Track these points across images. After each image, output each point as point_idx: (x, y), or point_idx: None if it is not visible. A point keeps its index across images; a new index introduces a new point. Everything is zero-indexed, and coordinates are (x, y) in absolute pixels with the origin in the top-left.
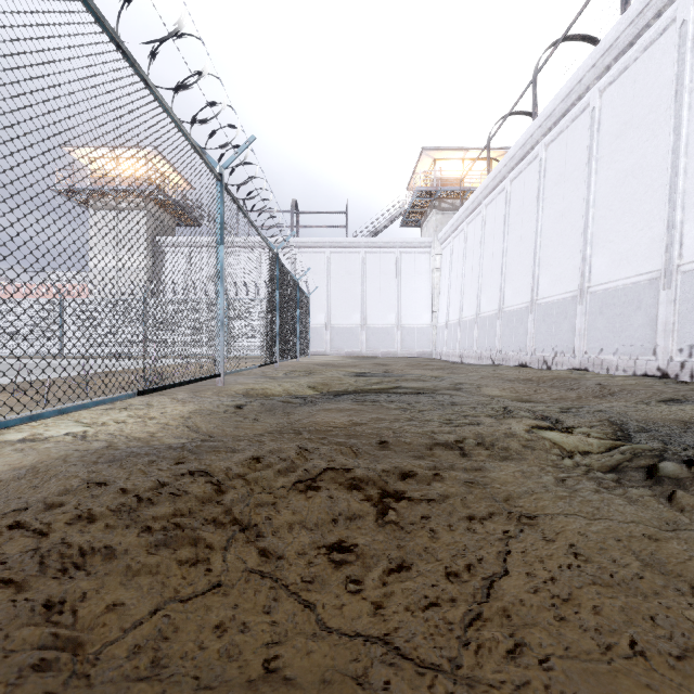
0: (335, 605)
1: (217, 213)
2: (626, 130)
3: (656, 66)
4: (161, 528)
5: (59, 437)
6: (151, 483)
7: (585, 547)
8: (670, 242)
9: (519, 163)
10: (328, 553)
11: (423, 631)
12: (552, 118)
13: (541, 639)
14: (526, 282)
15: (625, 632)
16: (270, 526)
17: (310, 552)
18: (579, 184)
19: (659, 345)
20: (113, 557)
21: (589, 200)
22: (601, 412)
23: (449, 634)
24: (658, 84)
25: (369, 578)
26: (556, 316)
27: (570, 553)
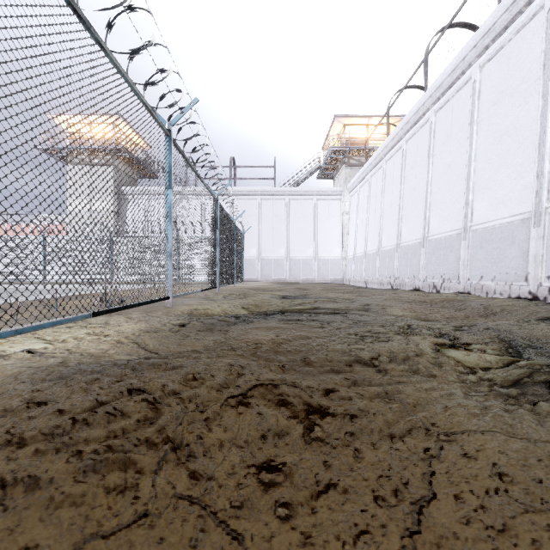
0: (264, 536)
1: (166, 162)
2: (502, 98)
3: (527, 45)
4: (91, 452)
5: (19, 354)
6: (88, 403)
7: (507, 467)
8: (539, 188)
9: (413, 126)
10: (257, 474)
11: None
12: (440, 90)
13: None
14: (419, 222)
15: None
16: (201, 445)
17: (240, 473)
18: (463, 143)
19: (530, 273)
20: (36, 488)
21: (471, 155)
22: (489, 329)
23: None
24: (529, 59)
25: (297, 502)
26: (444, 249)
27: (495, 475)
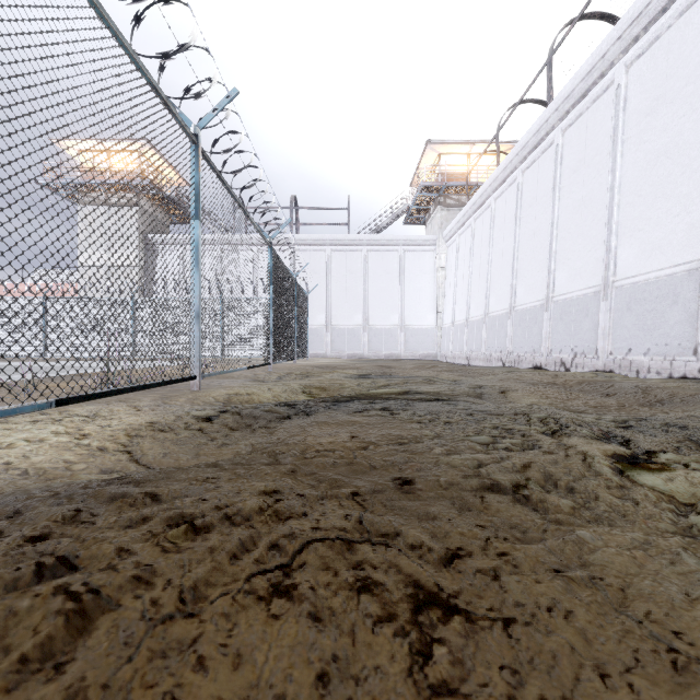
0: None
1: (191, 181)
2: (657, 106)
3: (694, 32)
4: None
5: None
6: None
7: None
8: None
9: (533, 151)
10: None
11: None
12: (570, 100)
13: None
14: (540, 278)
15: None
16: None
17: None
18: (602, 170)
19: None
20: None
21: (614, 185)
22: (670, 424)
23: None
24: (697, 51)
25: None
26: (576, 313)
27: None
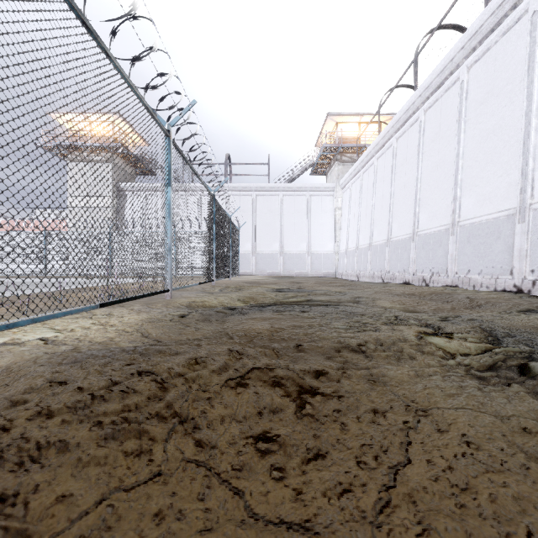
0: (261, 492)
1: (166, 161)
2: (488, 98)
3: (512, 47)
4: (110, 423)
5: (33, 341)
6: (104, 382)
7: (475, 437)
8: (524, 186)
9: (404, 125)
10: (254, 443)
11: (339, 518)
12: (429, 89)
13: (446, 526)
14: (409, 218)
15: (520, 520)
16: (205, 419)
17: (239, 442)
18: (451, 141)
19: (515, 267)
20: (66, 450)
21: (459, 153)
22: (473, 320)
23: (363, 521)
24: (514, 61)
25: (290, 466)
26: (433, 244)
27: (463, 443)
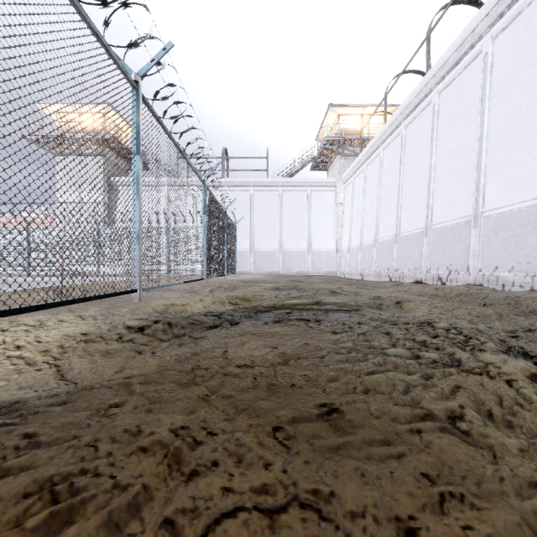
0: None
1: (132, 122)
2: (519, 69)
3: None
4: None
5: None
6: None
7: None
8: None
9: (414, 110)
10: None
11: None
12: (445, 67)
13: None
14: (421, 211)
15: None
16: None
17: None
18: (472, 122)
19: None
20: None
21: (482, 135)
22: None
23: None
24: None
25: None
26: (450, 238)
27: None
